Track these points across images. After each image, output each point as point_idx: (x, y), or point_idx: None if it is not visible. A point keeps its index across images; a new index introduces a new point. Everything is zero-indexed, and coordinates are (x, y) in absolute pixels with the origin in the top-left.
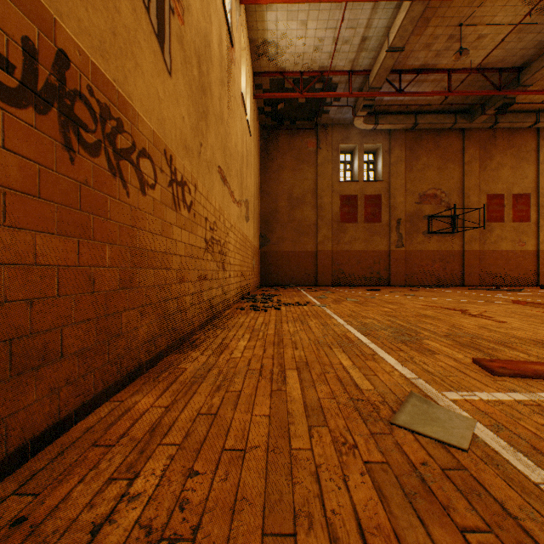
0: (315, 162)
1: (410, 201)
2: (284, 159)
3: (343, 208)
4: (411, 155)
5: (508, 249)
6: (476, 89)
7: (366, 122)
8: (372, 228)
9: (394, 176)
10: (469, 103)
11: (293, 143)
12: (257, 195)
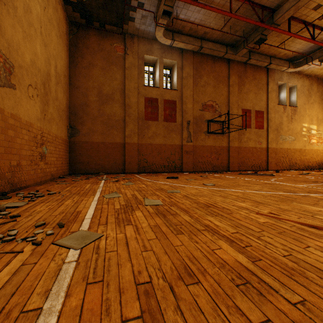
0: (124, 66)
1: (196, 108)
2: (94, 57)
3: (147, 108)
4: (197, 73)
5: (253, 146)
6: (243, 25)
7: (166, 36)
8: (170, 126)
9: (186, 87)
10: (236, 38)
11: (103, 44)
12: (62, 83)
